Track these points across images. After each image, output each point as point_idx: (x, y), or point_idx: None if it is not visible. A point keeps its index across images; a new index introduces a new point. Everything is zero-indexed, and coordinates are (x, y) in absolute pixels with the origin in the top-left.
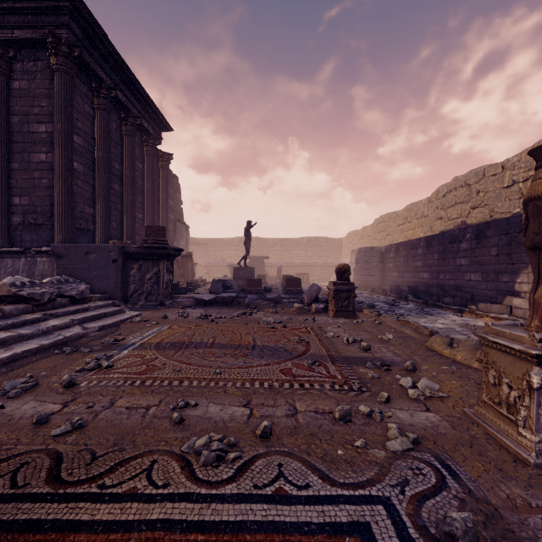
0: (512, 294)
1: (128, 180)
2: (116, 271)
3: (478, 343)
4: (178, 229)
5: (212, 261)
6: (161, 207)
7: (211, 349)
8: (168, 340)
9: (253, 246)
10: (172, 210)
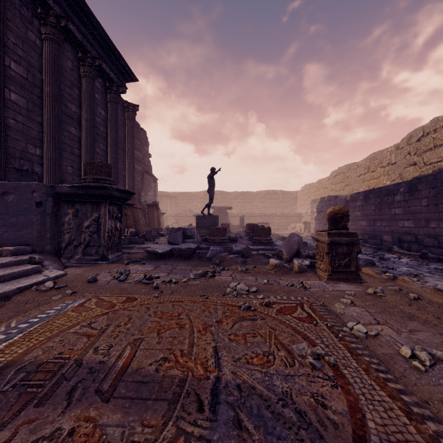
0: None
1: (86, 124)
2: (41, 216)
3: None
4: (146, 180)
5: (181, 211)
6: (127, 157)
7: (102, 409)
8: (36, 355)
9: (217, 199)
10: (139, 161)
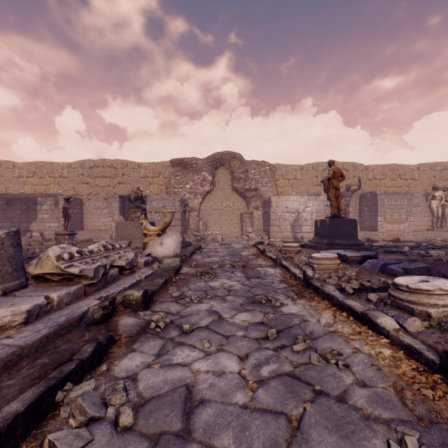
0: (29, 232)
1: None
2: None
3: (40, 243)
4: None
5: None
6: None
7: None
8: None
9: None
10: None
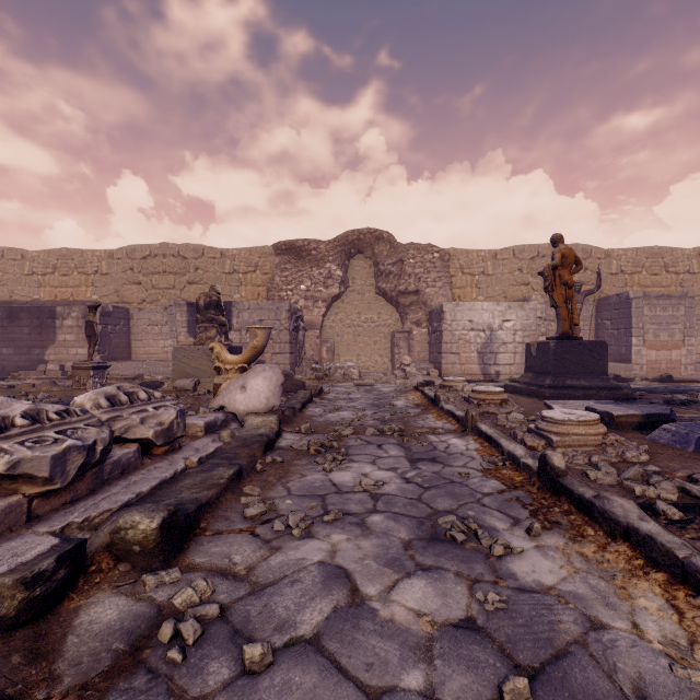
0: (43, 363)
1: None
2: None
3: (52, 382)
4: None
5: None
6: None
7: None
8: None
9: None
10: None
